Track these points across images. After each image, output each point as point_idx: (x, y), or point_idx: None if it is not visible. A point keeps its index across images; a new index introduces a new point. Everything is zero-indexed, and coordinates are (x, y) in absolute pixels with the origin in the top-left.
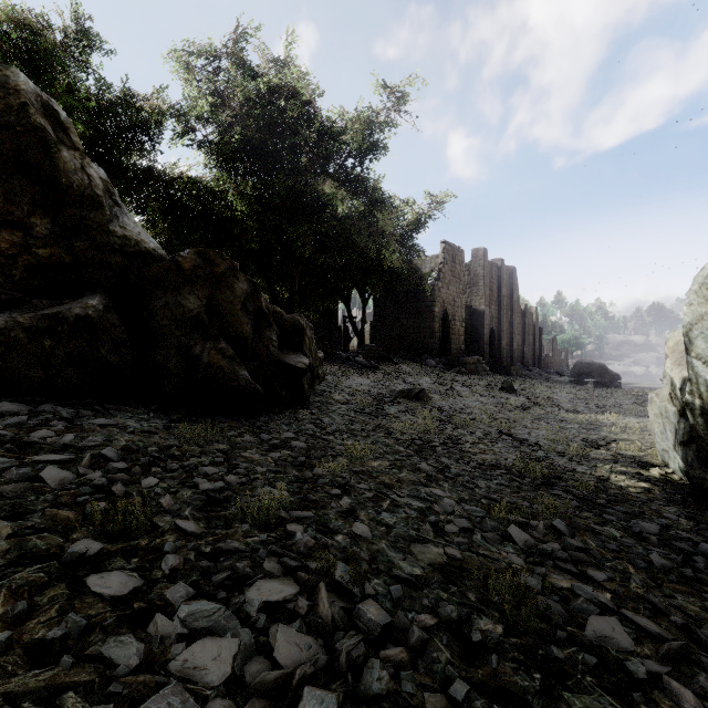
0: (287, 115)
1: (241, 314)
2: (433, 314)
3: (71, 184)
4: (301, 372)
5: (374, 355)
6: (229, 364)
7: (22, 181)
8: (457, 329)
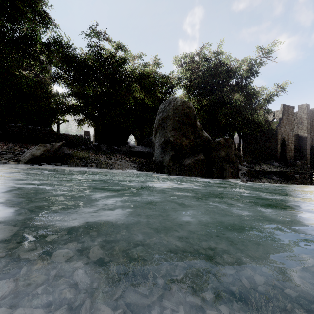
0: (216, 70)
1: (233, 155)
2: (276, 141)
3: (197, 126)
4: (245, 172)
5: (248, 161)
6: (233, 171)
7: (190, 128)
8: (290, 147)
